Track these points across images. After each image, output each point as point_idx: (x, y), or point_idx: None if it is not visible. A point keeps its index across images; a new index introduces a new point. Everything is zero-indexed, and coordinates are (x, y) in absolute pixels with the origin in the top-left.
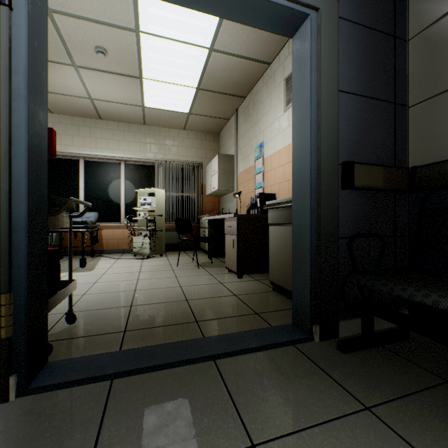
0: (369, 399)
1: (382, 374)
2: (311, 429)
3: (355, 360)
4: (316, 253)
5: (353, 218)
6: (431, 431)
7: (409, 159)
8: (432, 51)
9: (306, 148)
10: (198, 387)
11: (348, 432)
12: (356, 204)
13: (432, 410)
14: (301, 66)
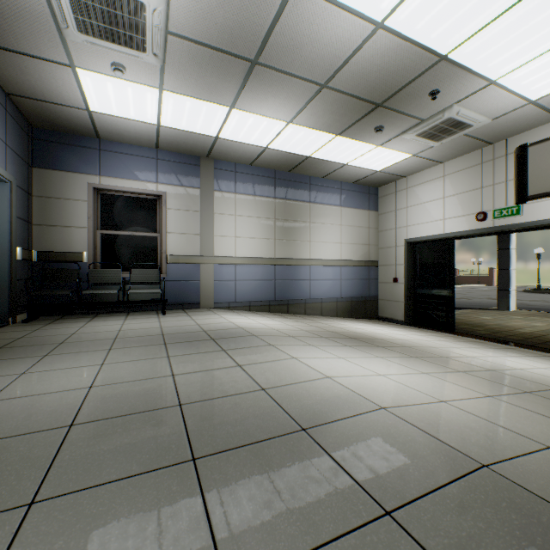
0: (48, 323)
1: (44, 322)
2: (44, 327)
3: (33, 322)
4: (11, 287)
5: (19, 272)
6: (64, 322)
7: (33, 246)
8: (44, 207)
9: (6, 240)
10: (0, 334)
11: (51, 325)
12: (20, 266)
13: (61, 321)
14: (1, 200)
